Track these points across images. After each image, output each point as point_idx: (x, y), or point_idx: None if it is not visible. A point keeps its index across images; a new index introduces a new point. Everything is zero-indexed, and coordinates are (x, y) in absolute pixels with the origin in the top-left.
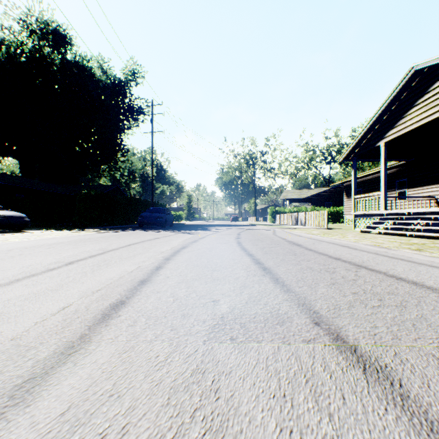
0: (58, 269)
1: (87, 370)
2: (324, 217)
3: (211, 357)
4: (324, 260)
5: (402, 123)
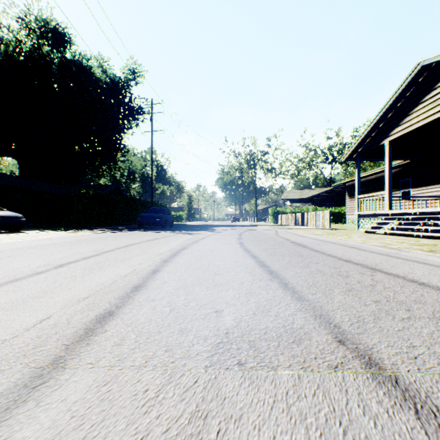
0: (46, 272)
1: (51, 414)
2: (327, 218)
3: (215, 391)
4: (333, 262)
5: (407, 121)
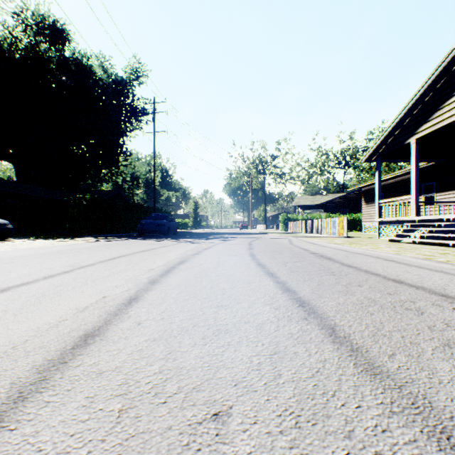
0: None
1: None
2: (344, 225)
3: None
4: (381, 284)
5: (438, 116)
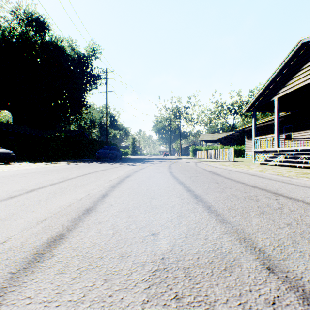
0: (18, 196)
1: None
2: (232, 153)
3: None
4: (243, 188)
5: (291, 83)
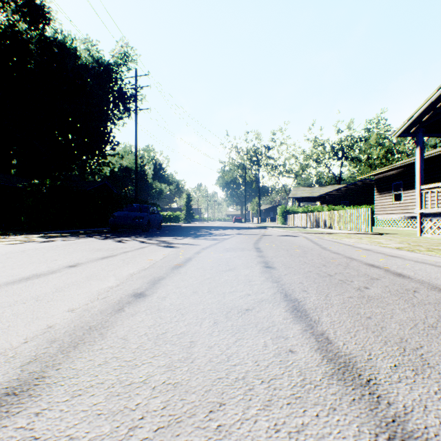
0: None
1: None
2: (367, 218)
3: None
4: None
5: None
